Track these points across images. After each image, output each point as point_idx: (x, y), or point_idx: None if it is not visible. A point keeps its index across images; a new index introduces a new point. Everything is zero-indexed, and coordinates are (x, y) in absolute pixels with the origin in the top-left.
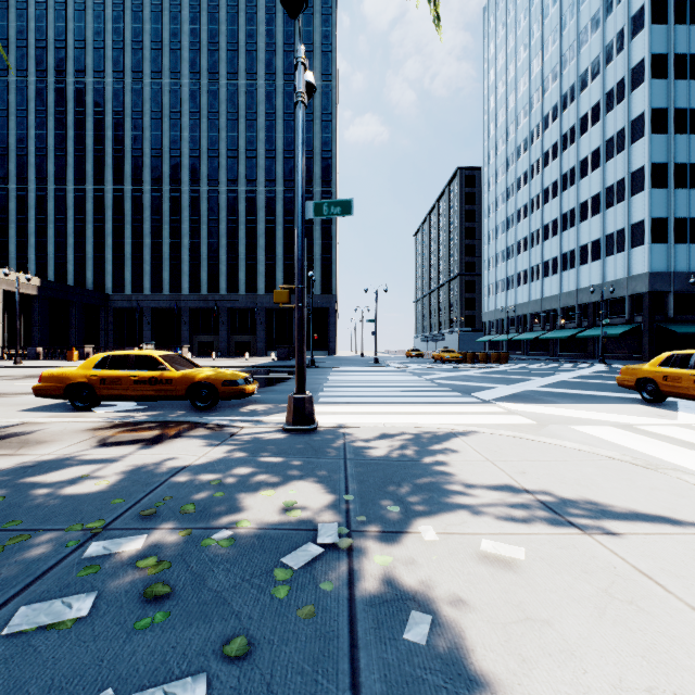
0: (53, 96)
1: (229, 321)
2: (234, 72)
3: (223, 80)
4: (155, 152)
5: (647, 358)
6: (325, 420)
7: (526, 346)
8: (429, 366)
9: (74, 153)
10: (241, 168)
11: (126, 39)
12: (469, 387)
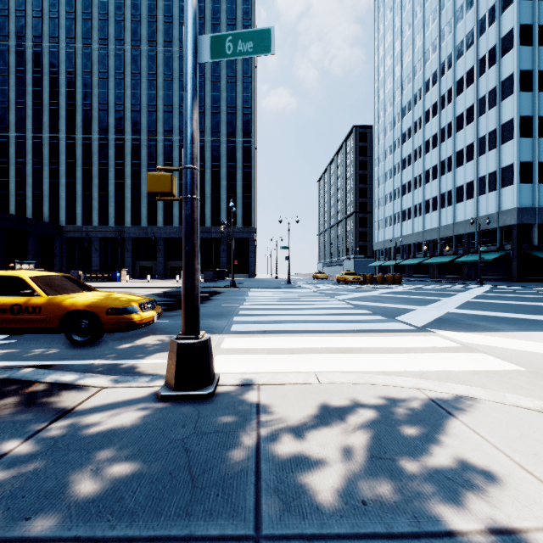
0: (14, 57)
1: (165, 249)
2: (169, 40)
3: (160, 47)
4: (102, 106)
5: (516, 280)
6: (232, 366)
7: (410, 270)
8: (336, 287)
9: (32, 106)
10: (175, 121)
11: (77, 11)
12: (386, 308)
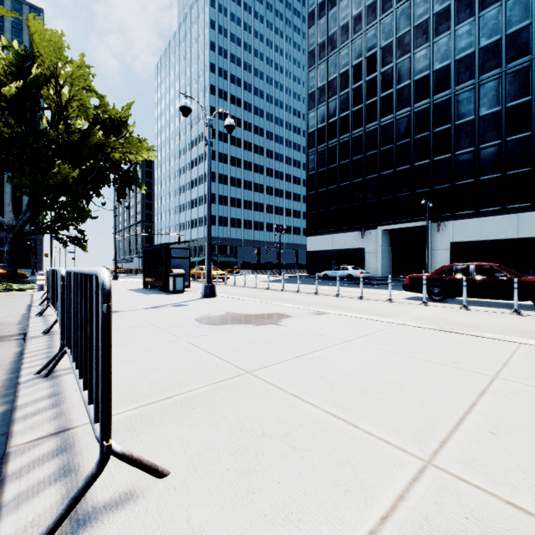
0: None
1: None
2: None
3: None
4: None
5: None
6: None
7: None
8: None
9: None
10: None
11: None
12: None
